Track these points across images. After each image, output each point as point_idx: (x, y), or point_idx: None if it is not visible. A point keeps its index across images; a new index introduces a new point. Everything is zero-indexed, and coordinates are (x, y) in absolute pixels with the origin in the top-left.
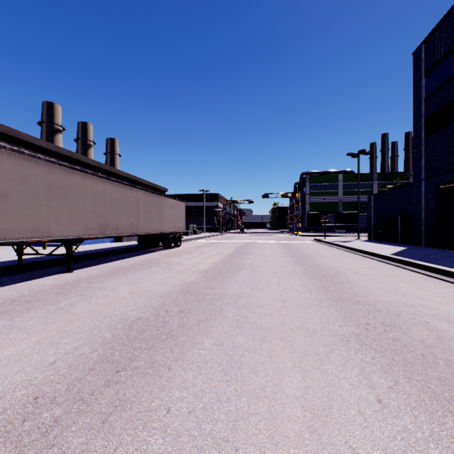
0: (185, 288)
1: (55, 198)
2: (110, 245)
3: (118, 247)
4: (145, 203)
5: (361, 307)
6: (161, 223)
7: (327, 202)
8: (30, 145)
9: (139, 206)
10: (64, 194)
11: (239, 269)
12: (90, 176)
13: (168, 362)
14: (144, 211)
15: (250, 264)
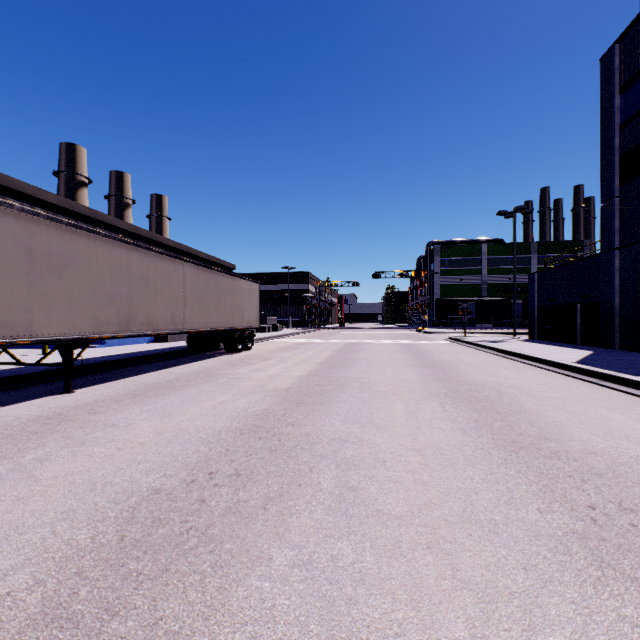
0: (250, 423)
1: (41, 274)
2: (146, 348)
3: (158, 350)
4: (195, 283)
5: (563, 465)
6: (221, 314)
7: (465, 284)
8: (31, 199)
9: (186, 288)
10: (58, 266)
11: (340, 388)
12: (103, 240)
13: (189, 621)
14: (194, 296)
15: (358, 379)
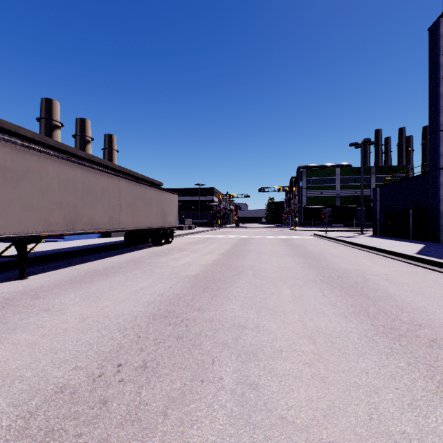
0: (163, 308)
1: None
2: (94, 242)
3: (102, 243)
4: (128, 194)
5: None
6: (149, 217)
7: (324, 196)
8: (13, 134)
9: (121, 198)
10: (12, 178)
11: (238, 275)
12: (53, 159)
13: None
14: (127, 203)
15: (251, 267)
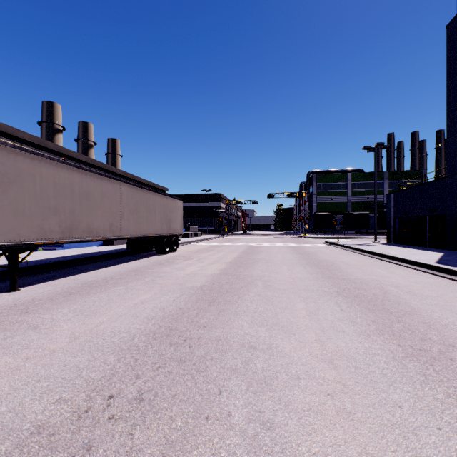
0: (164, 325)
1: None
2: (95, 250)
3: (103, 252)
4: (130, 199)
5: None
6: (152, 223)
7: (335, 202)
8: (11, 137)
9: (122, 203)
10: (2, 182)
11: (246, 286)
12: (47, 161)
13: None
14: (129, 209)
15: (260, 277)
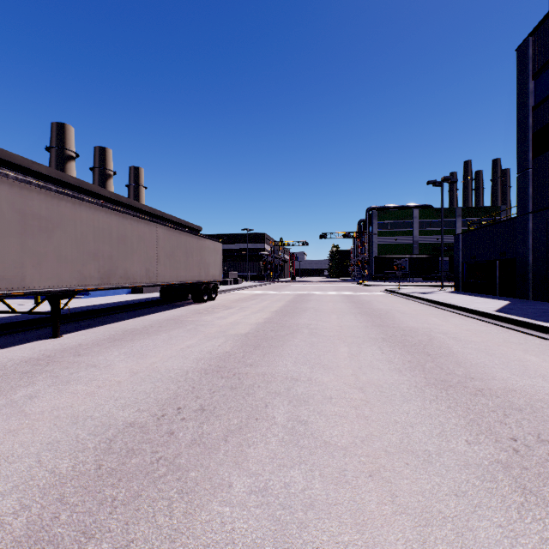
0: (213, 364)
1: (32, 234)
2: (124, 298)
3: (134, 300)
4: (167, 243)
5: (487, 401)
6: (189, 269)
7: (399, 244)
8: (26, 170)
9: (159, 247)
10: (47, 228)
11: (292, 333)
12: (87, 205)
13: (157, 543)
14: (166, 254)
15: (307, 326)
